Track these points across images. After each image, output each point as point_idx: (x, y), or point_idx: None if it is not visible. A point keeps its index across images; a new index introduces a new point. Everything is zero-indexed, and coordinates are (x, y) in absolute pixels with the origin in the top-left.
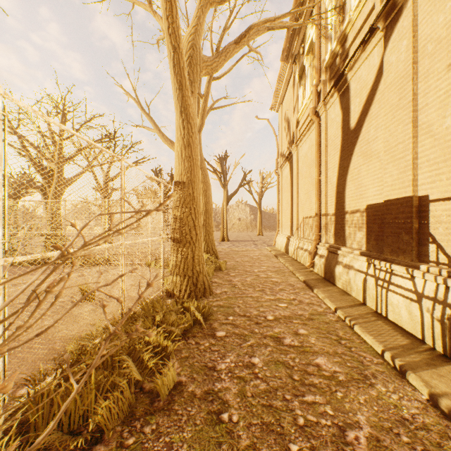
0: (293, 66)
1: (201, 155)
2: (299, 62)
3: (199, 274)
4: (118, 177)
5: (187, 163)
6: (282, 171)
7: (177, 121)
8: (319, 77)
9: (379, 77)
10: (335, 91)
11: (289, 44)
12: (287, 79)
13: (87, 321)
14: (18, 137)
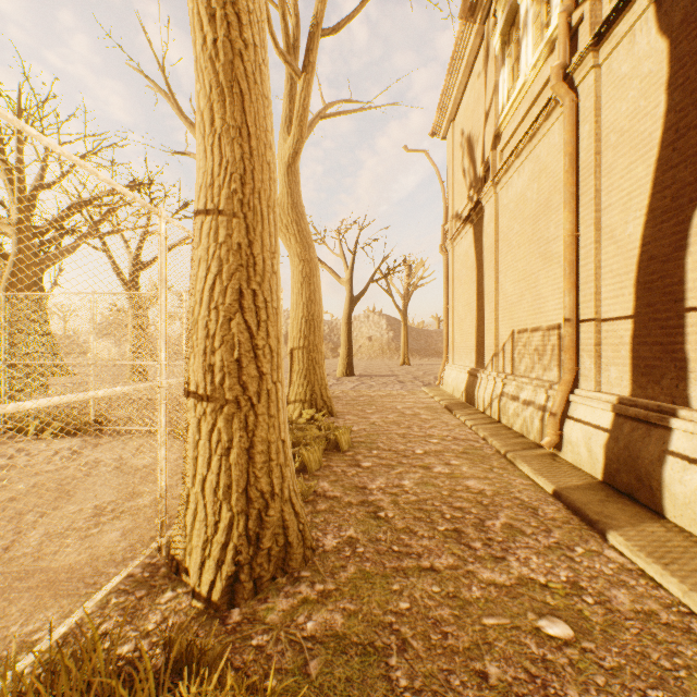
0: (485, 28)
1: (299, 205)
2: (502, 6)
3: (267, 501)
4: None
5: (231, 149)
6: (454, 247)
7: None
8: None
9: None
10: None
11: None
12: (470, 62)
13: None
14: None
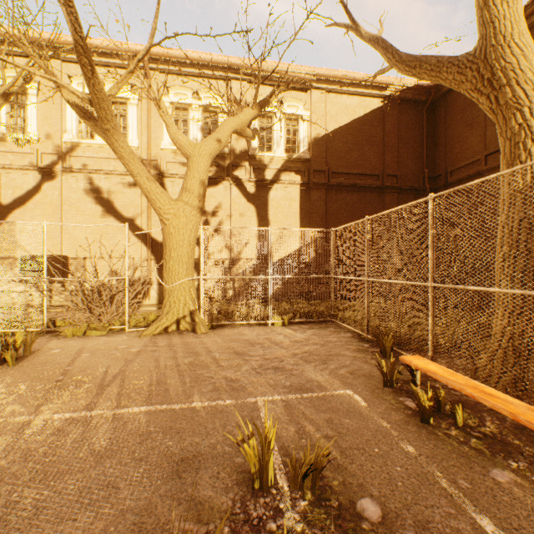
0: None
1: None
2: None
3: None
4: None
5: None
6: None
7: None
8: None
9: (36, 192)
10: None
11: None
12: None
13: None
14: None
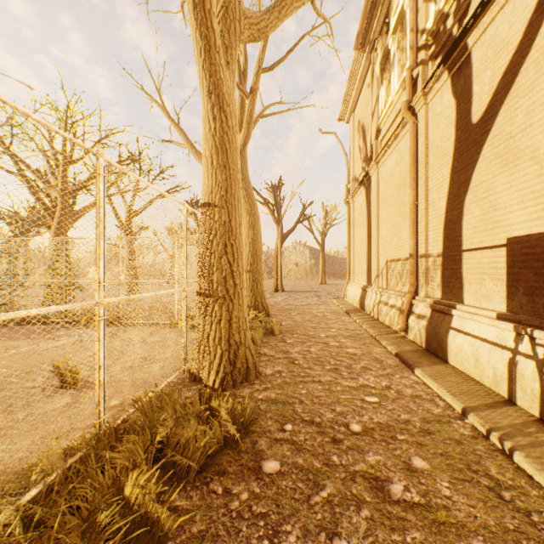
0: (371, 56)
1: (246, 177)
2: (380, 47)
3: (238, 346)
4: (90, 184)
5: (221, 175)
6: (354, 200)
7: (204, 108)
8: (415, 57)
9: (536, 22)
10: (443, 71)
11: (366, 23)
12: (363, 75)
13: (47, 431)
14: (11, 156)
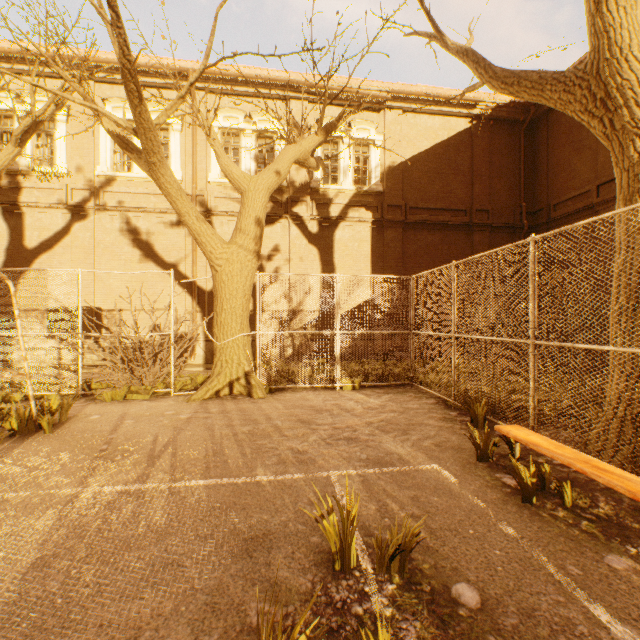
0: None
1: None
2: None
3: None
4: None
5: None
6: None
7: None
8: None
9: (65, 234)
10: None
11: None
12: None
13: None
14: None
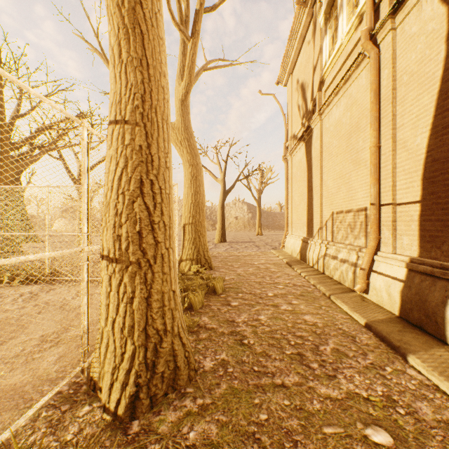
0: (313, 10)
1: (189, 128)
2: None
3: (161, 337)
4: None
5: (134, 75)
6: (292, 157)
7: None
8: None
9: None
10: None
11: None
12: (303, 34)
13: None
14: None
